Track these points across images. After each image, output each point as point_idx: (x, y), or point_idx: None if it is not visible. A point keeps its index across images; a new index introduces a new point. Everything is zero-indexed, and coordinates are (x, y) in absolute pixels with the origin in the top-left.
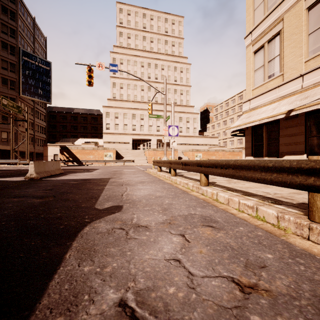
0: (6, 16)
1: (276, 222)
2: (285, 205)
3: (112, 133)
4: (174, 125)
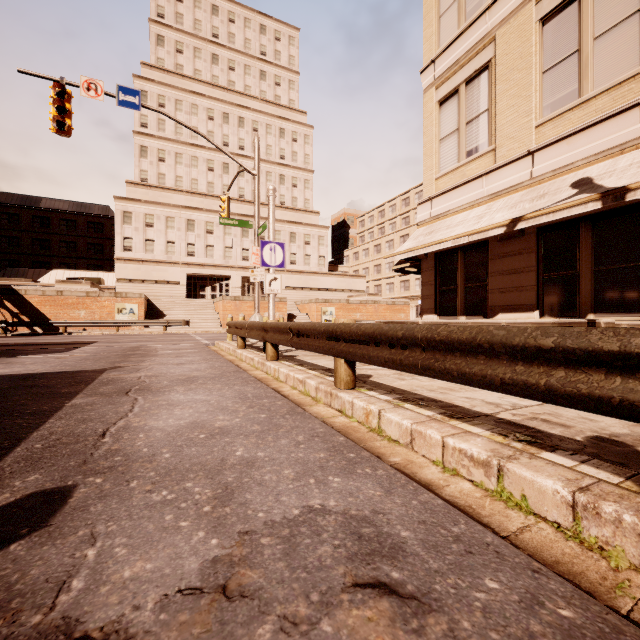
0: None
1: (570, 519)
2: (567, 452)
3: (139, 260)
4: (274, 242)
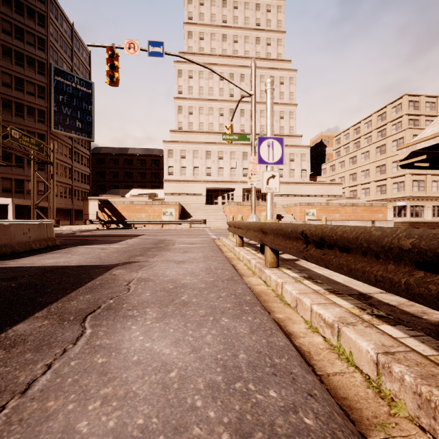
0: (33, 21)
1: None
2: None
3: (177, 181)
4: (272, 137)
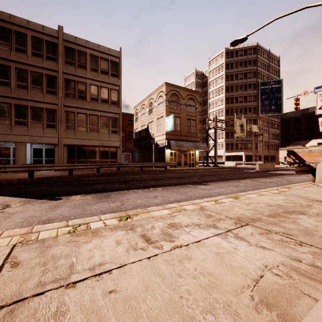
0: (250, 66)
1: None
2: None
3: None
4: None
